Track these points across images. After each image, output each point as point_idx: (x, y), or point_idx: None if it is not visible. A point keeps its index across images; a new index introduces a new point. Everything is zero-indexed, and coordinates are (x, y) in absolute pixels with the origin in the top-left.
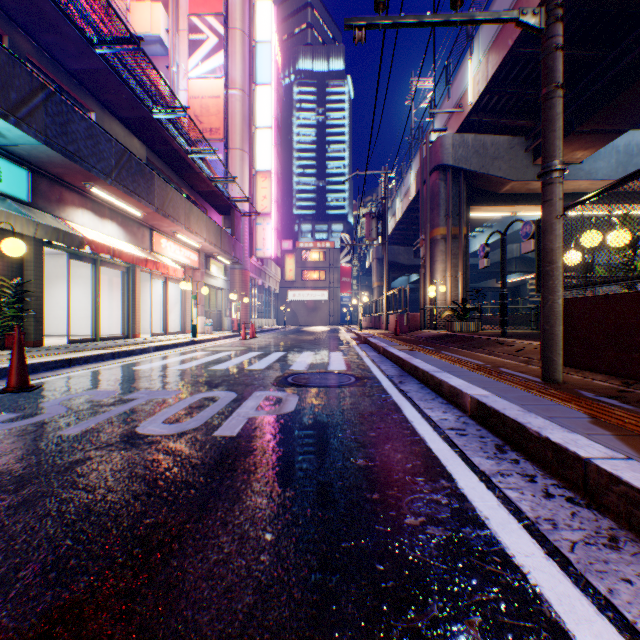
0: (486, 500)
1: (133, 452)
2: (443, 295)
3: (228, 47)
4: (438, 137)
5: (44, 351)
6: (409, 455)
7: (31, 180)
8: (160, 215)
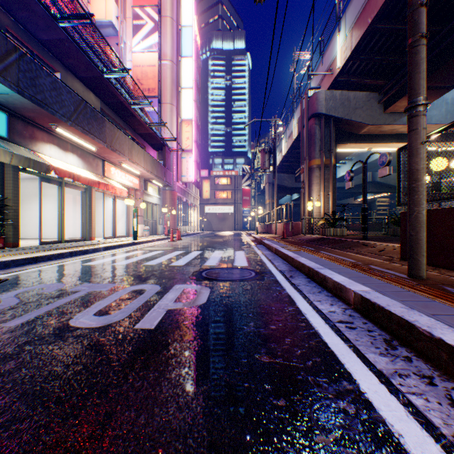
0: (393, 409)
1: (59, 347)
2: (318, 209)
3: (161, 30)
4: (314, 93)
5: (19, 251)
6: (308, 350)
7: (9, 121)
8: (109, 149)
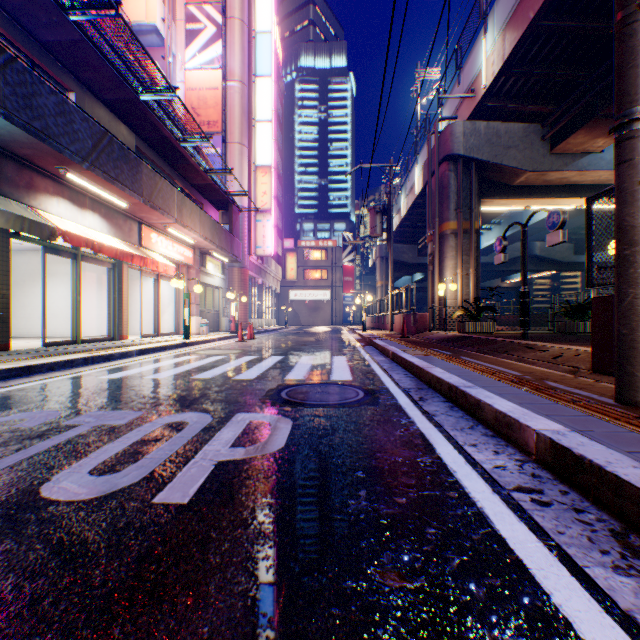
0: None
1: (1, 547)
2: (453, 294)
3: (227, 37)
4: (448, 125)
5: (7, 356)
6: (473, 558)
7: None
8: (147, 206)
